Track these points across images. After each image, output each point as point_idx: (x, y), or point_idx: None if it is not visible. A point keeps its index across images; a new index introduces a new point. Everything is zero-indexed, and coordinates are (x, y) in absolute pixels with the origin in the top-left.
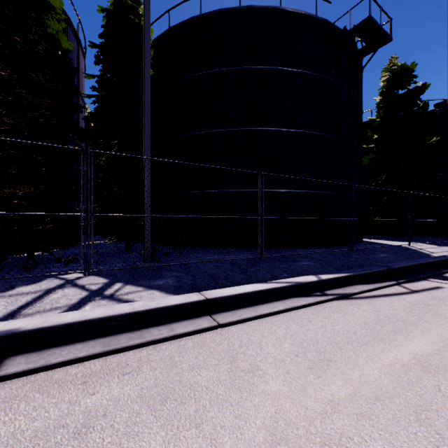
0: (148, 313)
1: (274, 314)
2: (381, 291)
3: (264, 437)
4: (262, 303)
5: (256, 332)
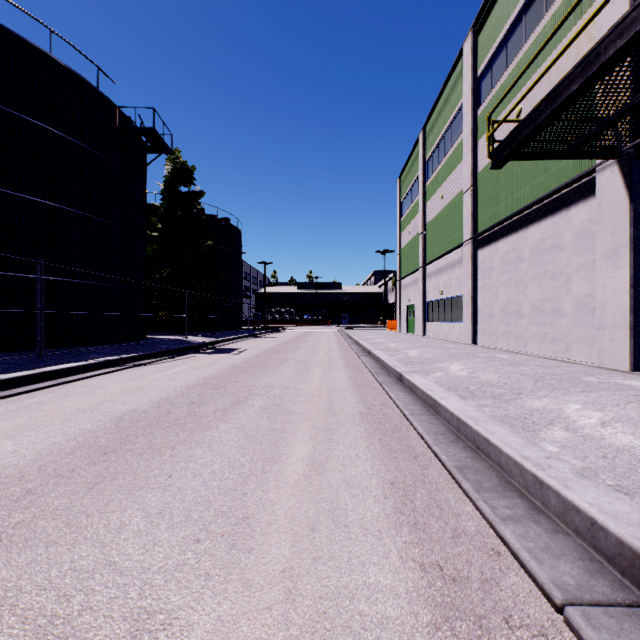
0: (5, 382)
1: (97, 376)
2: (161, 361)
3: (121, 389)
4: (84, 373)
5: (92, 381)
